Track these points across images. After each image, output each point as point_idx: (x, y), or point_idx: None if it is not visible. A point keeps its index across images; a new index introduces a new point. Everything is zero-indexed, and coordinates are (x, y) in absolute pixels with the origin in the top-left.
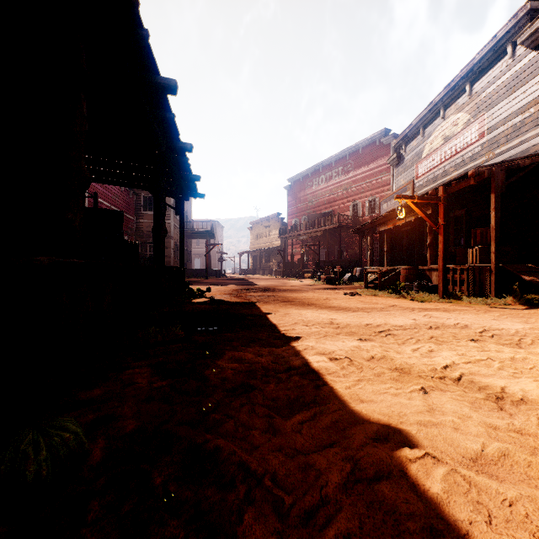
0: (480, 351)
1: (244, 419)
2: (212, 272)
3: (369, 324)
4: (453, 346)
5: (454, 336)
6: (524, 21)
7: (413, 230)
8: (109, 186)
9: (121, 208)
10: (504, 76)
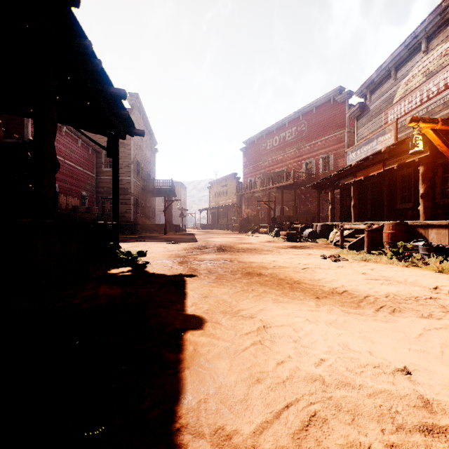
0: None
1: None
2: (173, 227)
3: None
4: None
5: None
6: None
7: (376, 184)
8: (62, 140)
9: (78, 163)
10: None
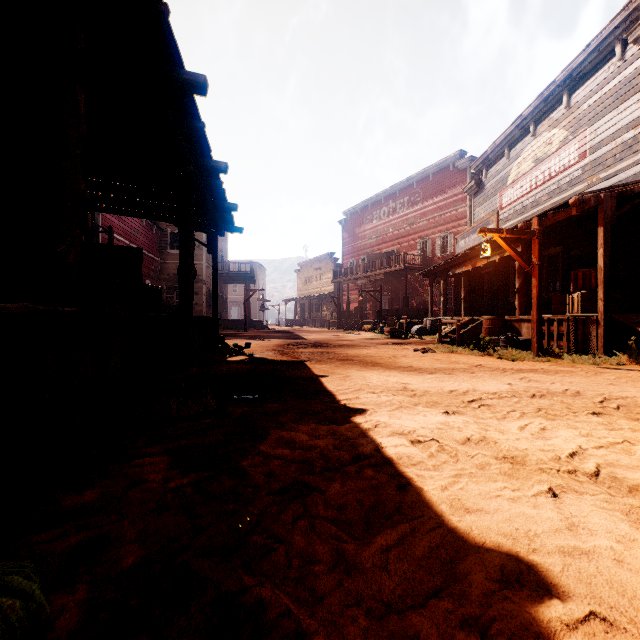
0: (609, 430)
1: (300, 545)
2: (252, 323)
3: (453, 391)
4: (571, 422)
5: (568, 407)
6: (637, 13)
7: (496, 272)
8: (128, 219)
9: (143, 246)
10: (612, 82)
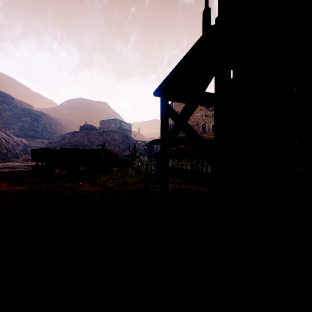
0: None
1: None
2: None
3: None
4: None
5: None
6: None
7: None
8: None
9: None
10: None
